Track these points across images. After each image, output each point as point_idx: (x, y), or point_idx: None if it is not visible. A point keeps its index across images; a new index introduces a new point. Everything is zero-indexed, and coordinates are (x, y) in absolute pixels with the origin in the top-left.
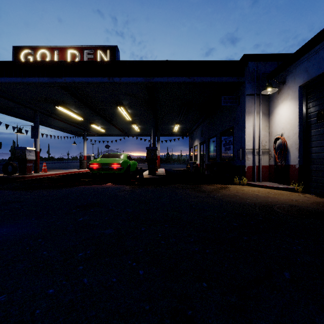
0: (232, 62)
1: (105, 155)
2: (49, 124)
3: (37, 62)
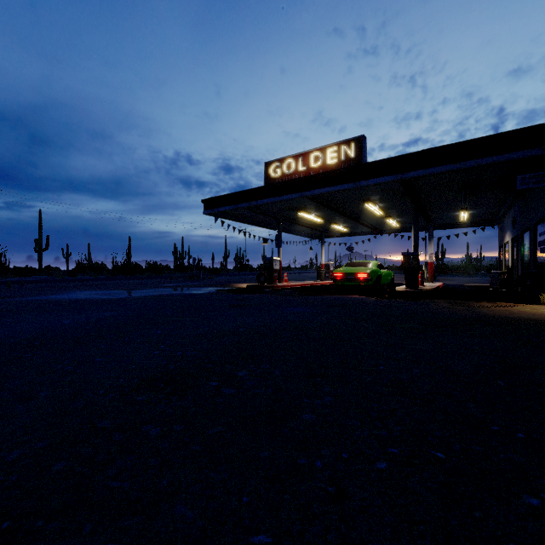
0: (529, 129)
1: (349, 263)
2: (285, 229)
3: (290, 181)
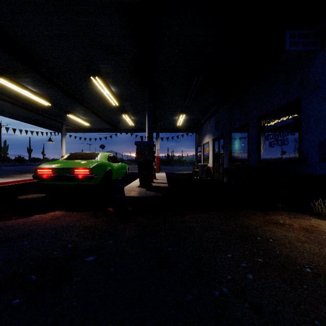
0: None
1: (71, 154)
2: (12, 114)
3: None
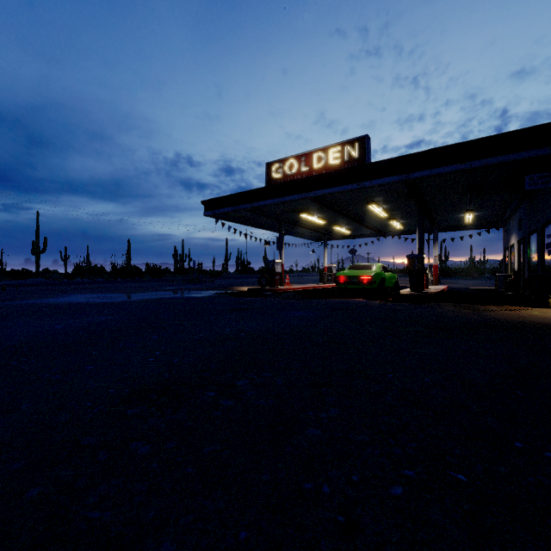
0: (538, 127)
1: (352, 266)
2: (287, 231)
3: (292, 182)
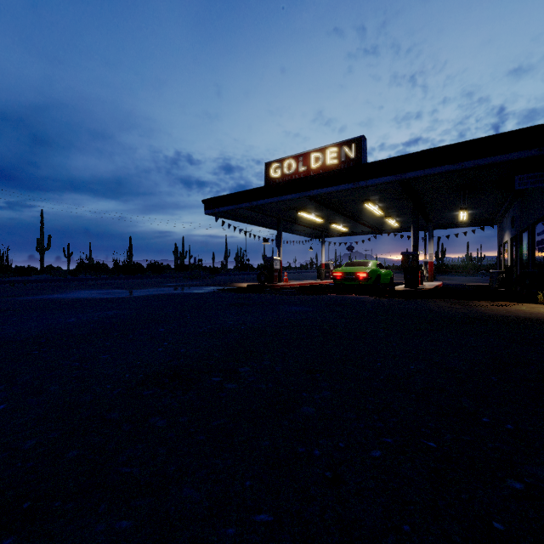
0: (527, 130)
1: (349, 263)
2: (286, 228)
3: (290, 181)
